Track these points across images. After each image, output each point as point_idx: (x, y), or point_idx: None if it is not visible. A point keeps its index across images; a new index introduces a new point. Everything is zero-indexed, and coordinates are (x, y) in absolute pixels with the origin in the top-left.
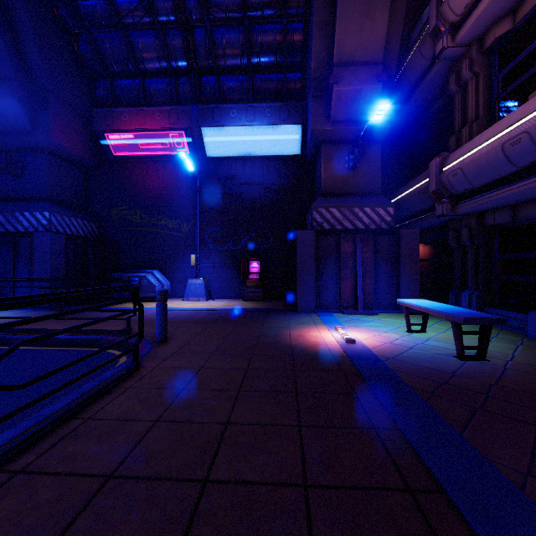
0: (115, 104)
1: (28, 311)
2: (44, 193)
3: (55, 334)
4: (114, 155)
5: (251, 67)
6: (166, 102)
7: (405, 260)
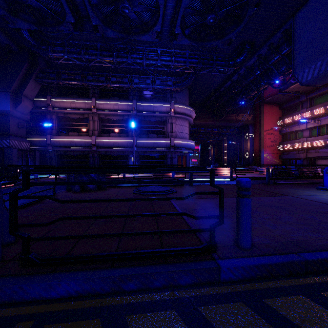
0: None
1: None
2: None
3: None
4: None
5: None
6: None
7: (37, 160)
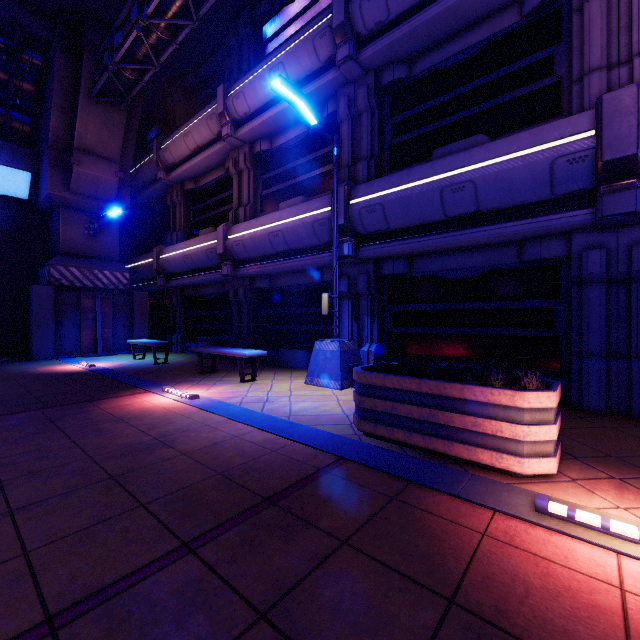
0: None
1: None
2: None
3: None
4: None
5: None
6: None
7: (138, 314)
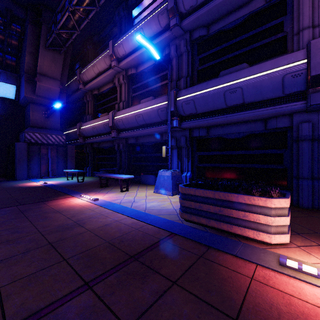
0: None
1: None
2: None
3: None
4: None
5: None
6: None
7: (69, 157)
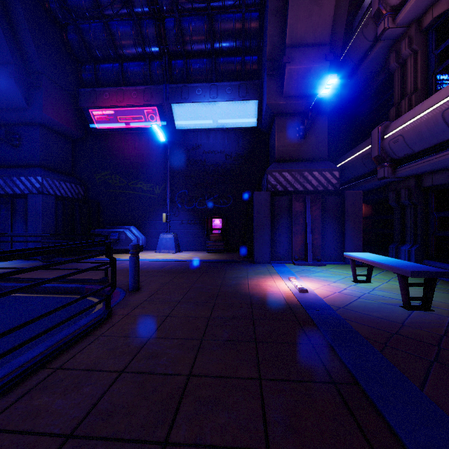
0: (98, 84)
1: (23, 261)
2: (38, 160)
3: (25, 288)
4: (97, 128)
5: (214, 51)
6: (141, 82)
7: (350, 218)
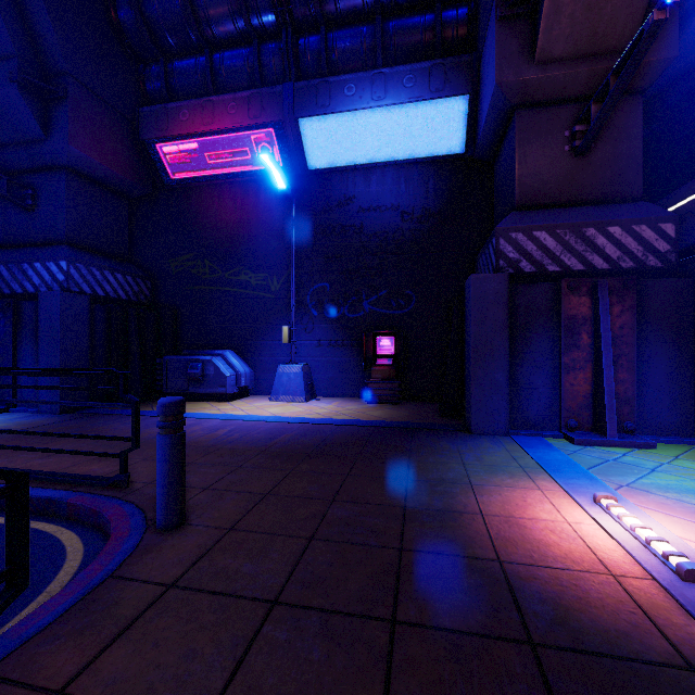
0: (172, 99)
1: (29, 415)
2: (63, 232)
3: None
4: (173, 178)
5: (380, 5)
6: (245, 87)
7: None
